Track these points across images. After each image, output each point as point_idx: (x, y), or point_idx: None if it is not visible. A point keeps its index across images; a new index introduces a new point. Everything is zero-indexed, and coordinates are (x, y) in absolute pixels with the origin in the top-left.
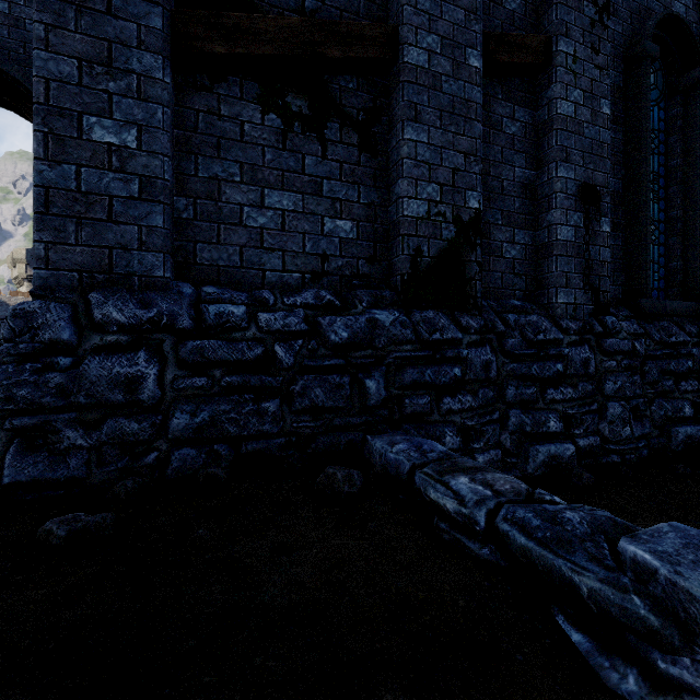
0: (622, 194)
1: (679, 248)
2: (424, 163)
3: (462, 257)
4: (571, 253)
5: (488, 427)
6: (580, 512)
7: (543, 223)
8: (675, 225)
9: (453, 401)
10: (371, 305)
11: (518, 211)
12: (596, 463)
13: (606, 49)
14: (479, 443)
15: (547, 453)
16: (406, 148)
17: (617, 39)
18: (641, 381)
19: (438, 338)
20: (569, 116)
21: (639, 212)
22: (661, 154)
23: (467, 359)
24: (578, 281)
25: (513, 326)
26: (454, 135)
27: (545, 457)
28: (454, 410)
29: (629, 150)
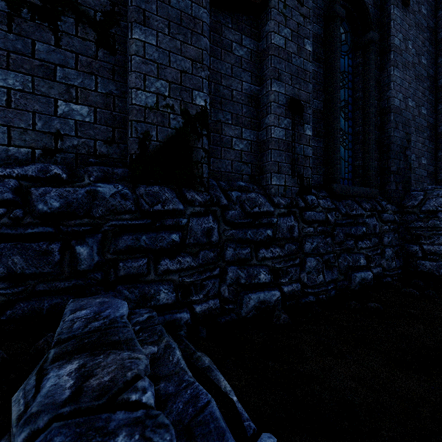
0: (323, 111)
1: (360, 152)
2: (153, 62)
3: (189, 144)
4: (282, 148)
5: (208, 281)
6: (137, 434)
7: (263, 125)
8: (358, 137)
9: (171, 263)
10: (99, 179)
11: (245, 115)
12: (298, 303)
13: (308, 4)
14: (198, 295)
15: (257, 299)
16: (134, 46)
17: (319, 3)
18: (332, 241)
19: (158, 209)
20: (280, 46)
21: (333, 124)
22: (349, 89)
23: (188, 226)
24: (287, 169)
25: (234, 201)
26: (182, 43)
27: (255, 303)
28: (172, 270)
29: (327, 81)
